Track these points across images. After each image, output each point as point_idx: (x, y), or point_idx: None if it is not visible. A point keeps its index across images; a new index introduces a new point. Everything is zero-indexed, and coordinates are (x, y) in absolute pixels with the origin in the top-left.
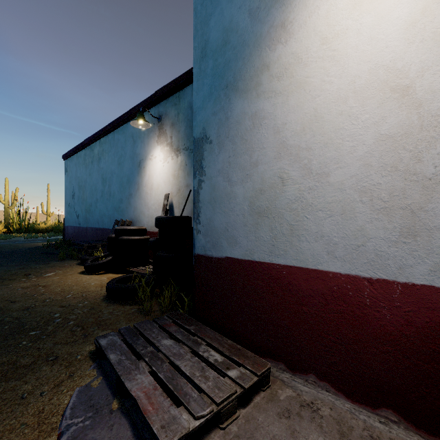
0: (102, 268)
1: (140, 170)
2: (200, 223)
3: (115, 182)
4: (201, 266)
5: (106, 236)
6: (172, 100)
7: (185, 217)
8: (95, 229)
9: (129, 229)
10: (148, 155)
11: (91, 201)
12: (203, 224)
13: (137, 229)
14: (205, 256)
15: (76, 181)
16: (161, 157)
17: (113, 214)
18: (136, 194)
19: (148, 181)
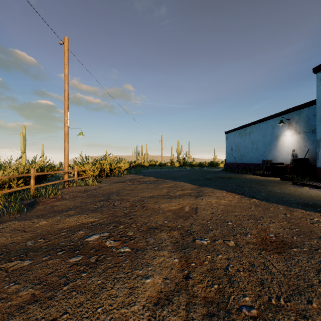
0: (268, 175)
1: (276, 140)
2: (318, 160)
3: (260, 144)
4: (319, 170)
5: (255, 166)
6: (296, 113)
7: (306, 158)
8: (247, 163)
9: (277, 163)
10: (282, 134)
11: (244, 152)
12: (320, 160)
13: (281, 163)
14: (320, 167)
15: (234, 143)
16: (289, 135)
17: (259, 157)
18: (274, 149)
19: (281, 144)
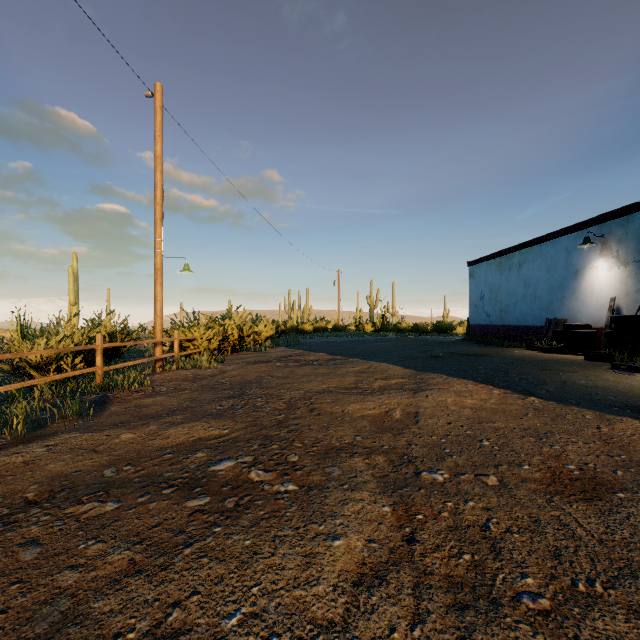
0: (558, 350)
1: (576, 277)
2: None
3: (542, 287)
4: None
5: (530, 332)
6: (618, 222)
7: None
8: (514, 326)
9: (579, 325)
10: (587, 265)
11: (507, 302)
12: None
13: (585, 325)
14: None
15: (486, 285)
16: (604, 267)
17: (539, 314)
18: (571, 297)
19: (587, 286)
